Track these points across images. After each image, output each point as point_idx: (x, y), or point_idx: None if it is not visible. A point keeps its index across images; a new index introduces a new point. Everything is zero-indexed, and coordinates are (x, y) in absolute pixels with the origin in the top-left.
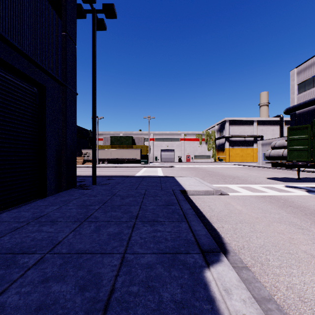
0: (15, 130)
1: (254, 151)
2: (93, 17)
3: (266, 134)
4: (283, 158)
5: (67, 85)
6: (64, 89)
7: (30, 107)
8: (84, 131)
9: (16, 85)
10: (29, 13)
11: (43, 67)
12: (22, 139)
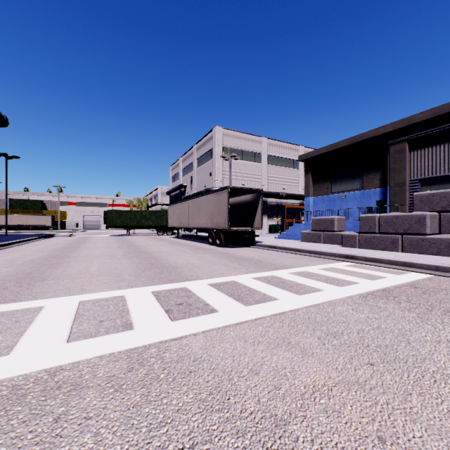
0: None
1: None
2: (6, 159)
3: None
4: None
5: None
6: None
7: None
8: None
9: None
10: None
11: None
12: None
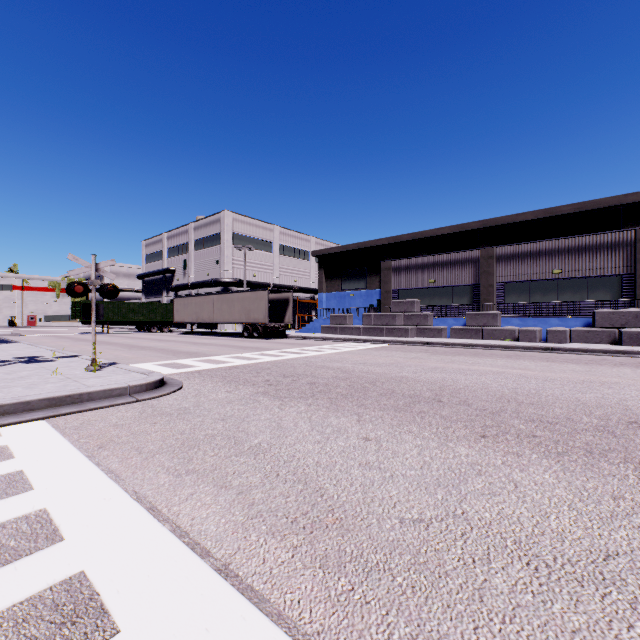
0: None
1: None
2: None
3: None
4: None
5: None
6: None
7: None
8: None
9: None
10: None
11: None
12: None
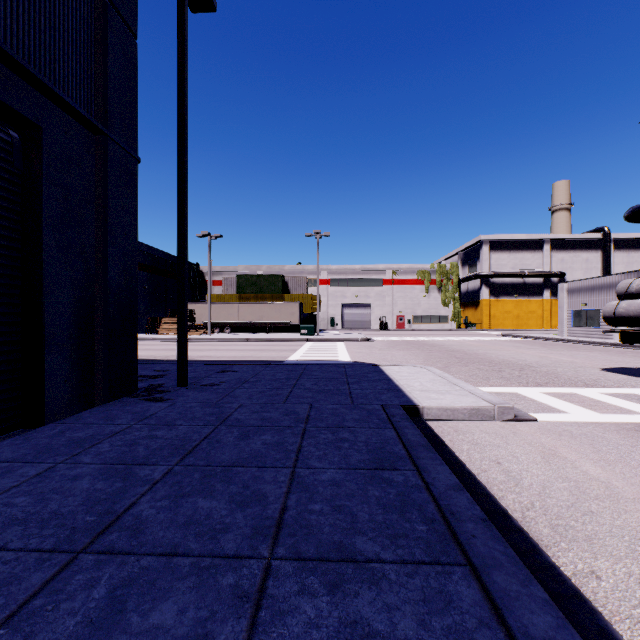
0: None
1: (544, 306)
2: None
3: (570, 269)
4: None
5: (107, 132)
6: (100, 142)
7: None
8: None
9: None
10: None
11: (24, 67)
12: None
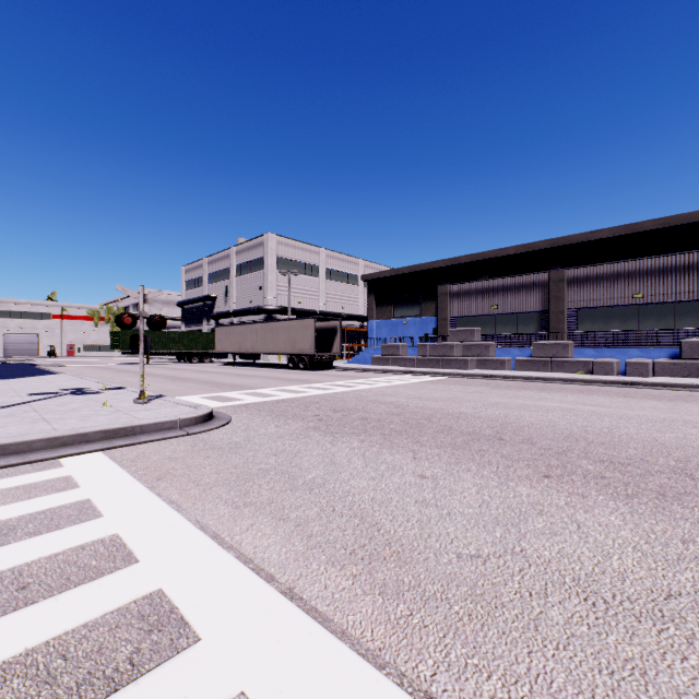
0: None
1: None
2: None
3: None
4: None
5: None
6: None
7: None
8: None
9: None
10: None
11: None
12: None
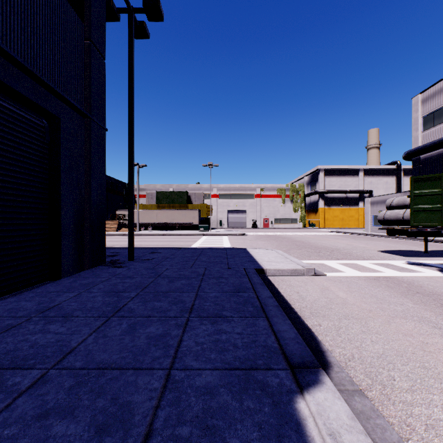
0: (15, 181)
1: (359, 212)
2: (130, 20)
3: (376, 188)
4: (404, 223)
5: (91, 117)
6: (87, 122)
7: (36, 147)
8: (120, 184)
9: (16, 115)
10: (34, 9)
11: (55, 90)
12: (25, 194)
